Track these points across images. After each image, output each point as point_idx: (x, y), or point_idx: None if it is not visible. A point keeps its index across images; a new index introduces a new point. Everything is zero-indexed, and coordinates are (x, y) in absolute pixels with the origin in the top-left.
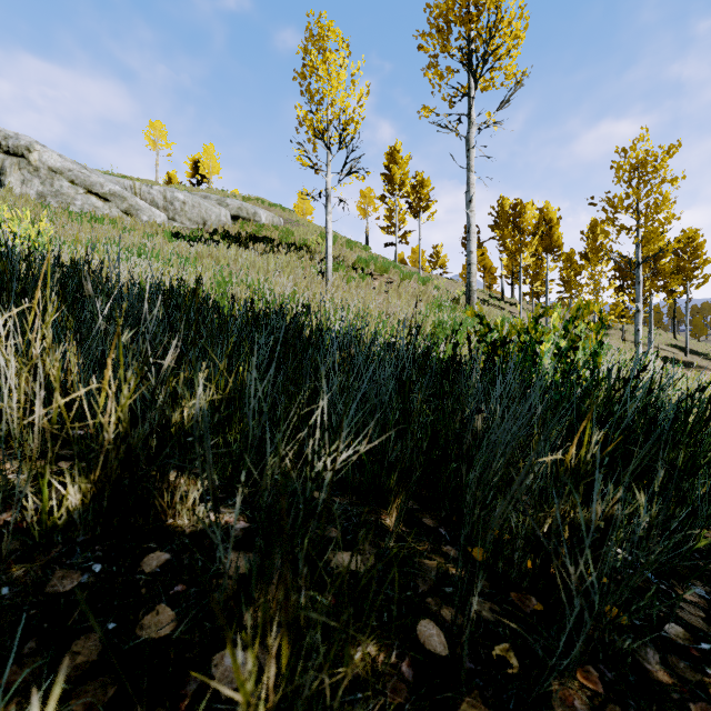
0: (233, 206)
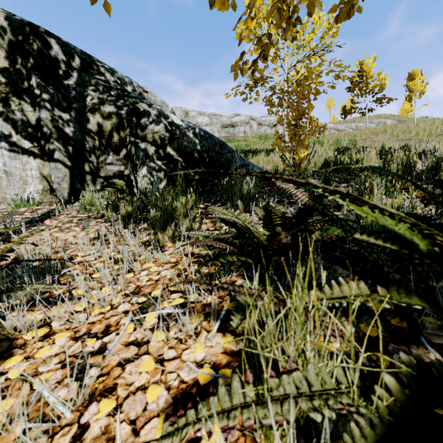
0: (376, 122)
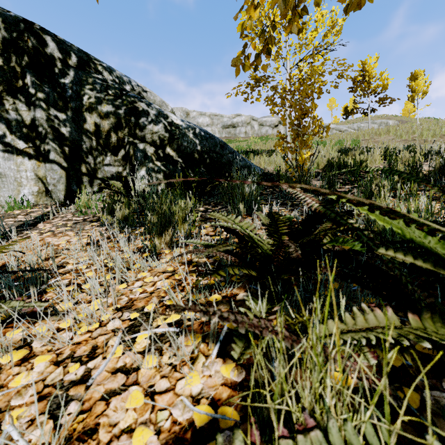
0: (378, 122)
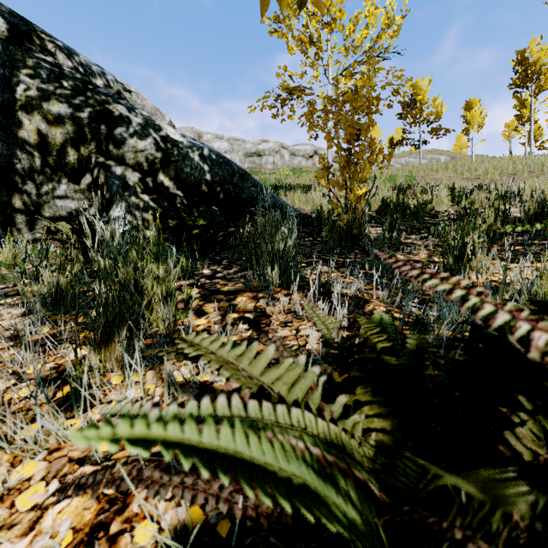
0: (428, 158)
